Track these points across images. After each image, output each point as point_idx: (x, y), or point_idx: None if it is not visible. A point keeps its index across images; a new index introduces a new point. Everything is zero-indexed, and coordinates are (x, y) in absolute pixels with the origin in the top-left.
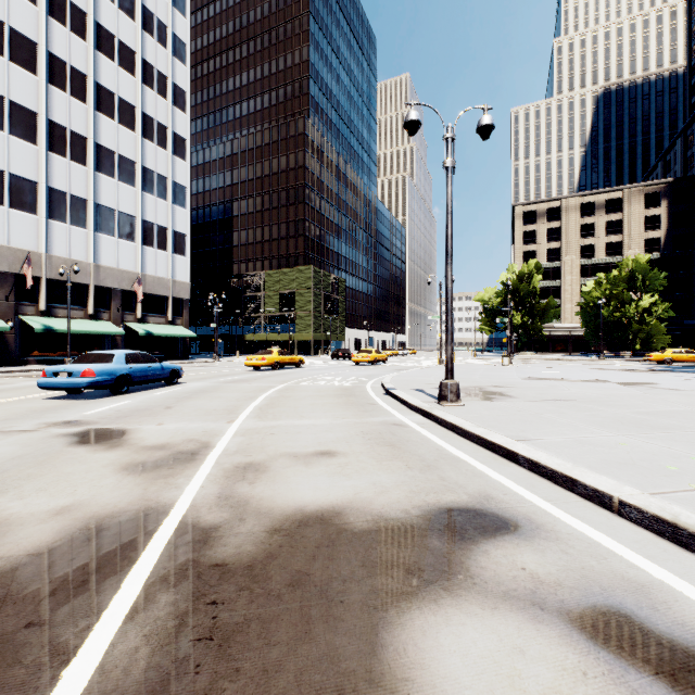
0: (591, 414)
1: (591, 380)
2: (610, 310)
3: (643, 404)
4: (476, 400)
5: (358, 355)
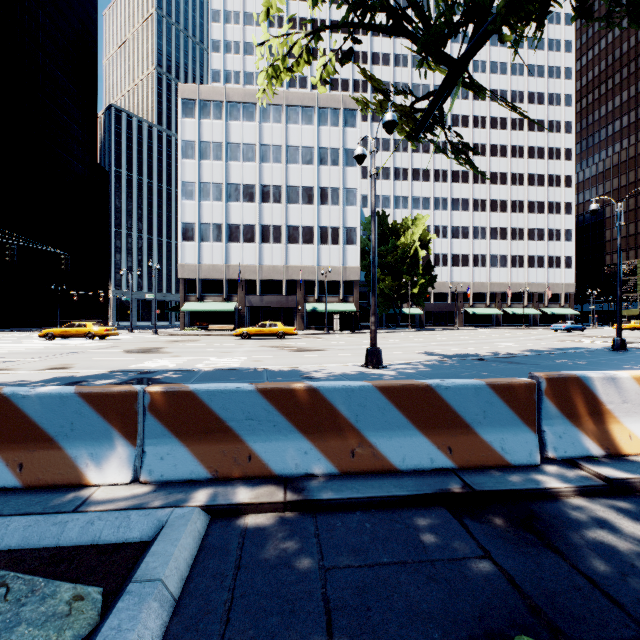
0: None
1: None
2: None
3: None
4: None
5: None
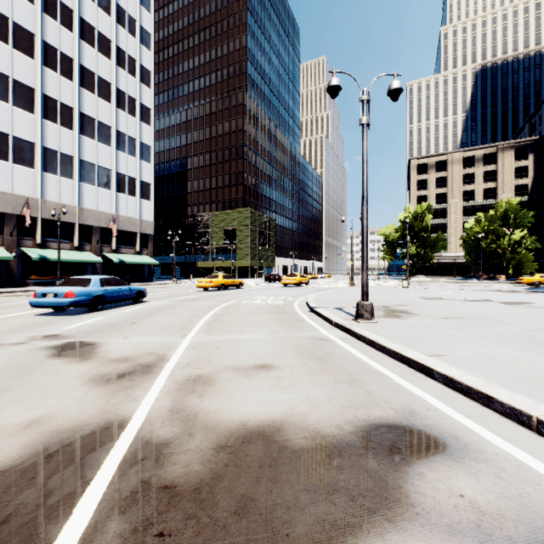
0: (487, 331)
1: (478, 300)
2: (488, 242)
3: (528, 322)
4: (386, 317)
5: (286, 279)
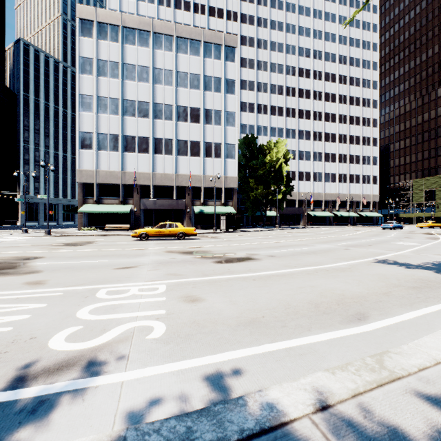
0: None
1: None
2: None
3: None
4: None
5: None
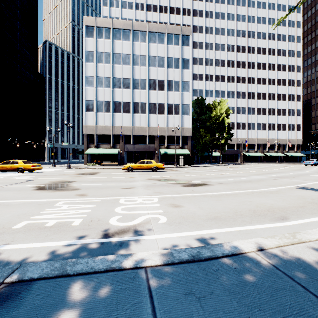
0: None
1: None
2: None
3: None
4: None
5: None
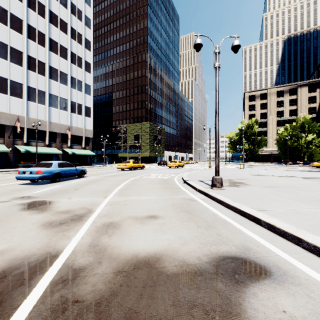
0: (294, 195)
1: (286, 176)
2: (292, 141)
3: (319, 189)
4: (230, 186)
5: (170, 163)
